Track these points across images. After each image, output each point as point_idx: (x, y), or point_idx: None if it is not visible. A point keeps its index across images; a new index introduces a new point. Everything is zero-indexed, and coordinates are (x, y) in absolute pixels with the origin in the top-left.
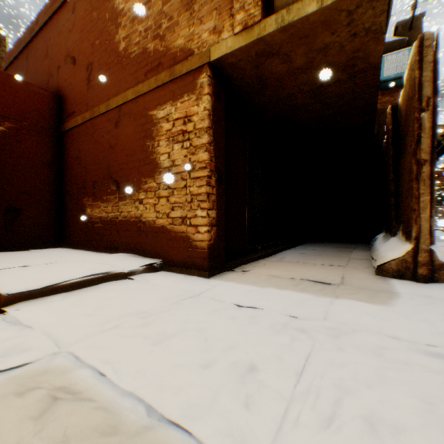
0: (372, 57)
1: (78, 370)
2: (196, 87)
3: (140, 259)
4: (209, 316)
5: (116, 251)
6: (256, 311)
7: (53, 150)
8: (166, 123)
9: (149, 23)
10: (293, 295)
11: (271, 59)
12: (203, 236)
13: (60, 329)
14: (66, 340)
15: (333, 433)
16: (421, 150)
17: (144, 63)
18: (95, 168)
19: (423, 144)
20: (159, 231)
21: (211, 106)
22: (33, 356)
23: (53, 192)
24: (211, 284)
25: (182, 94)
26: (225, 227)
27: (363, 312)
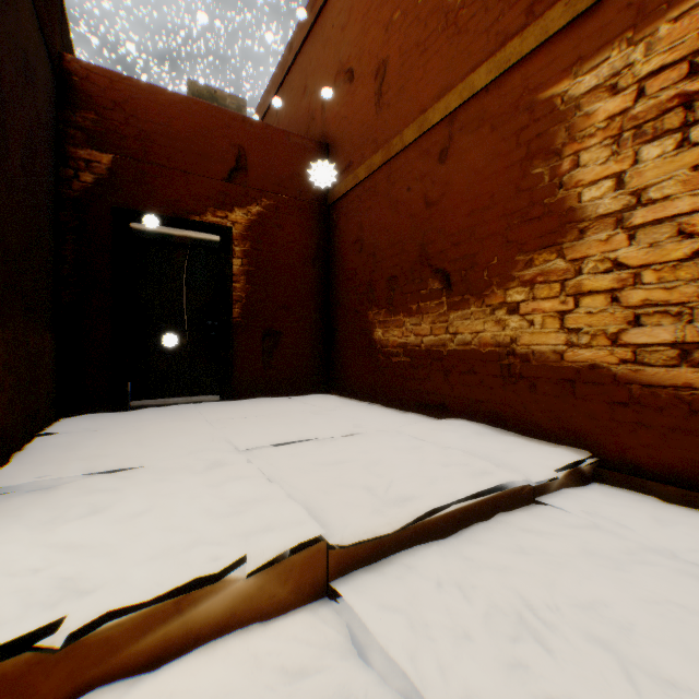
0: None
1: None
2: None
3: (520, 441)
4: None
5: (440, 413)
6: None
7: (317, 235)
8: (607, 98)
9: None
10: None
11: None
12: None
13: None
14: None
15: None
16: None
17: None
18: (391, 252)
19: None
20: (576, 378)
21: None
22: None
23: (316, 304)
24: None
25: None
26: None
27: None
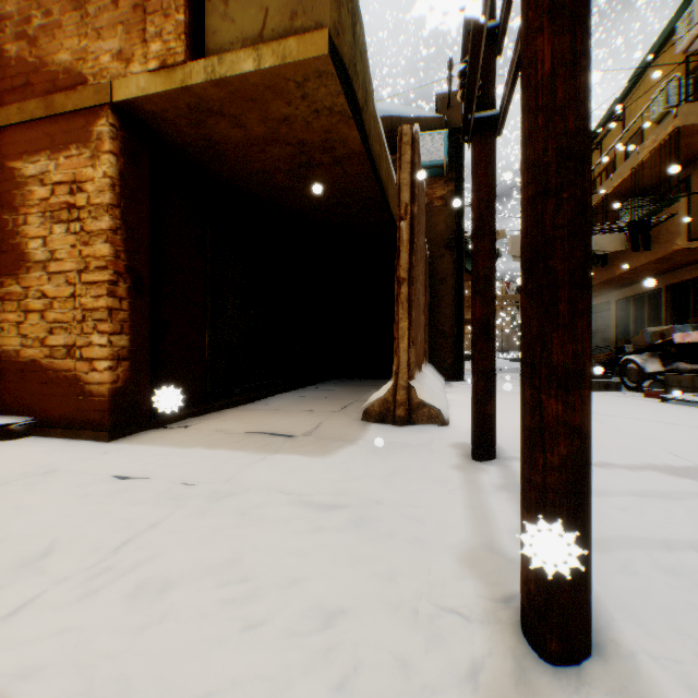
0: (352, 143)
1: None
2: (92, 138)
3: None
4: (50, 497)
5: None
6: (137, 481)
7: None
8: (42, 186)
9: (10, 7)
10: (219, 455)
11: (214, 118)
12: (103, 377)
13: None
14: None
15: (81, 604)
16: (401, 266)
17: (1, 75)
18: None
19: (403, 260)
20: (28, 369)
21: (118, 172)
22: None
23: None
24: (103, 450)
25: (68, 143)
26: (151, 361)
27: (285, 467)
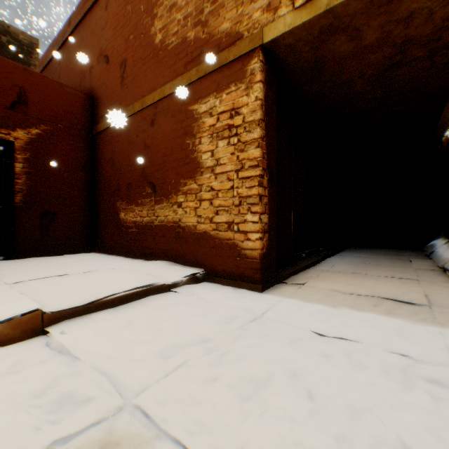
0: None
1: (157, 444)
2: (246, 75)
3: (180, 267)
4: (292, 350)
5: (151, 258)
6: (348, 344)
7: (86, 152)
8: (209, 117)
9: (189, 9)
10: (380, 320)
11: (337, 36)
12: (254, 244)
13: (116, 365)
14: (127, 383)
15: None
16: None
17: (183, 54)
18: (129, 170)
19: None
20: (200, 237)
21: (263, 95)
22: (93, 413)
23: (85, 196)
24: (269, 301)
25: (228, 84)
26: (276, 233)
27: None
